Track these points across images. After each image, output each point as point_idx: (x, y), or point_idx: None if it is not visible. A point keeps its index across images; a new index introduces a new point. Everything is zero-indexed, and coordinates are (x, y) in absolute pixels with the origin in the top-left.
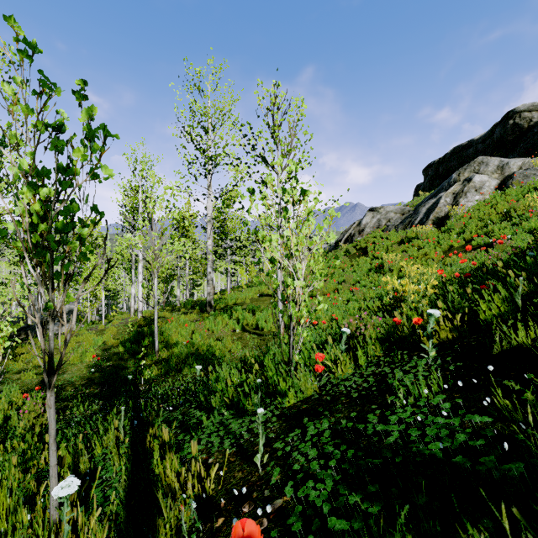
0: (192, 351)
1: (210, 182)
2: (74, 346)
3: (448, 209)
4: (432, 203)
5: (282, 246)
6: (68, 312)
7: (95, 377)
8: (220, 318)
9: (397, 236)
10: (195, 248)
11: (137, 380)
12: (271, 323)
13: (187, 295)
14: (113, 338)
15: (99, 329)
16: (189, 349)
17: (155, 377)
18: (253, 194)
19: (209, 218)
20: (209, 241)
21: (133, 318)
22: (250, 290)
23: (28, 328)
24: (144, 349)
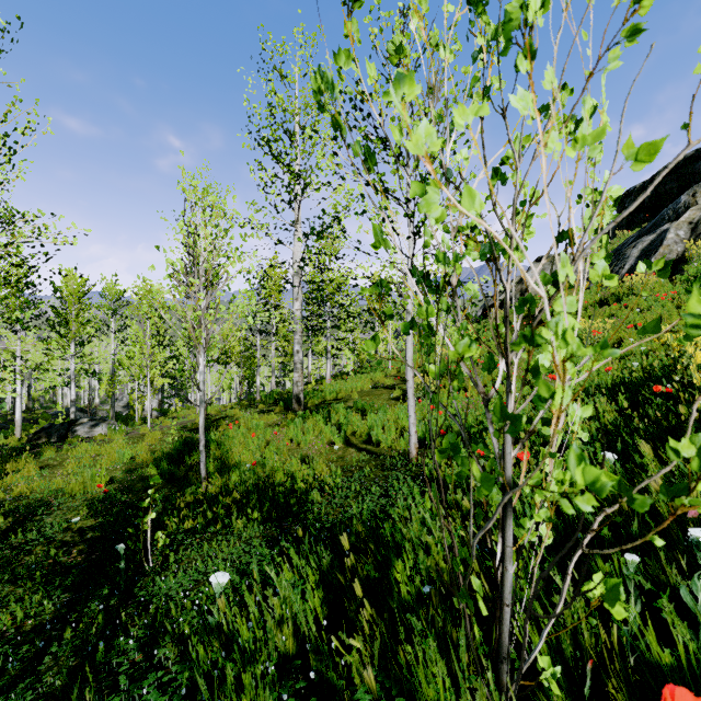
0: (262, 479)
1: (298, 215)
2: (90, 462)
3: (686, 247)
4: (649, 240)
5: (455, 235)
6: (127, 404)
7: (88, 529)
8: (311, 421)
9: (591, 295)
10: (283, 320)
11: (154, 539)
12: (392, 433)
13: (273, 384)
14: (151, 450)
15: (140, 434)
16: (256, 475)
17: (186, 535)
18: (358, 1)
19: (297, 269)
20: (297, 304)
21: (192, 416)
22: (358, 378)
23: (50, 428)
24: (153, 490)
